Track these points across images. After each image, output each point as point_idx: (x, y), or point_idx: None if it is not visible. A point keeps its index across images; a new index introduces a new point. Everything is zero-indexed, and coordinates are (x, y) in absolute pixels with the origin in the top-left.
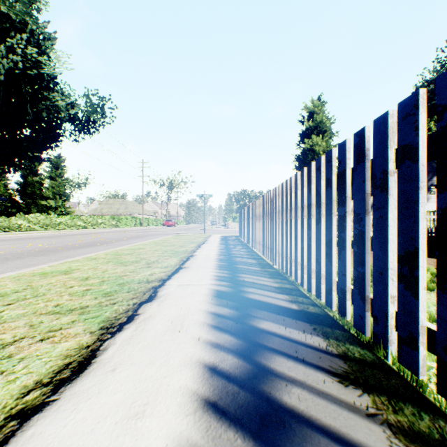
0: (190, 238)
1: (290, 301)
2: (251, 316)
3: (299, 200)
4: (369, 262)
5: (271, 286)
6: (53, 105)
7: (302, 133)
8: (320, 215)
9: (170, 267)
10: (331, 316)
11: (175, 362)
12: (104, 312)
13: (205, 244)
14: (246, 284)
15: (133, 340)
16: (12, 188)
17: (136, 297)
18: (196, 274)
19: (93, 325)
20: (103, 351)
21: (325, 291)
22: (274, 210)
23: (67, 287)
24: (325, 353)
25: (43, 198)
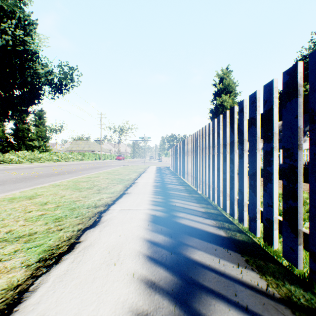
0: (134, 169)
1: (217, 227)
2: (184, 244)
3: (221, 139)
4: (301, 197)
5: (198, 211)
6: (35, 72)
7: (215, 93)
8: (243, 151)
9: (116, 192)
10: (257, 243)
11: (105, 312)
12: (48, 240)
13: (145, 173)
14: (177, 209)
15: (67, 276)
16: (8, 133)
17: (82, 222)
18: (136, 199)
19: (32, 256)
20: (31, 293)
21: (249, 218)
22: (198, 147)
23: (26, 212)
24: (267, 297)
25: (30, 139)
